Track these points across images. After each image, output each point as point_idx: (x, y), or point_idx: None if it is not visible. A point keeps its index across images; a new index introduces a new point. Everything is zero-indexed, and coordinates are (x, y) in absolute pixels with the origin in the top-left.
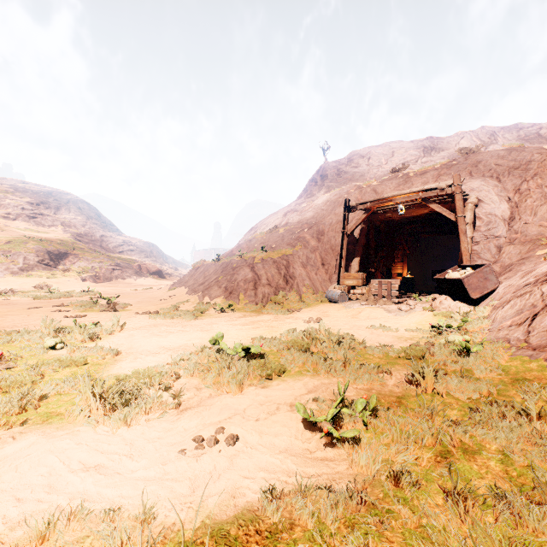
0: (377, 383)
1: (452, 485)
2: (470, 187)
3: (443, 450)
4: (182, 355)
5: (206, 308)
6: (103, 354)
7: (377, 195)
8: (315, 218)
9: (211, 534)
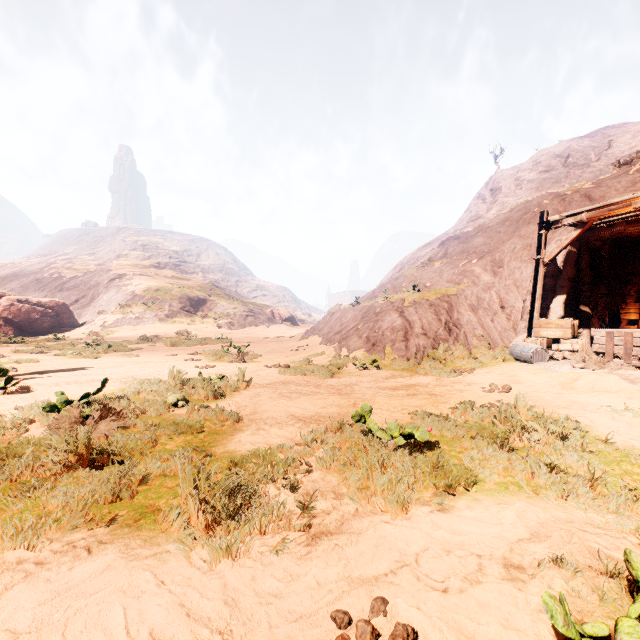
0: None
1: None
2: None
3: None
4: (315, 432)
5: (343, 362)
6: (223, 418)
7: (592, 202)
8: (488, 244)
9: None
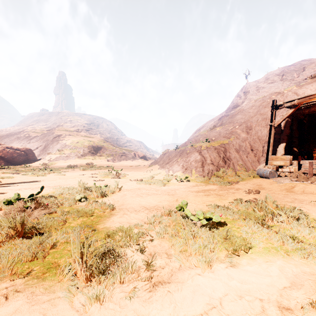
0: None
1: None
2: None
3: None
4: (155, 216)
5: (170, 178)
6: (105, 208)
7: (298, 96)
8: (244, 118)
9: None
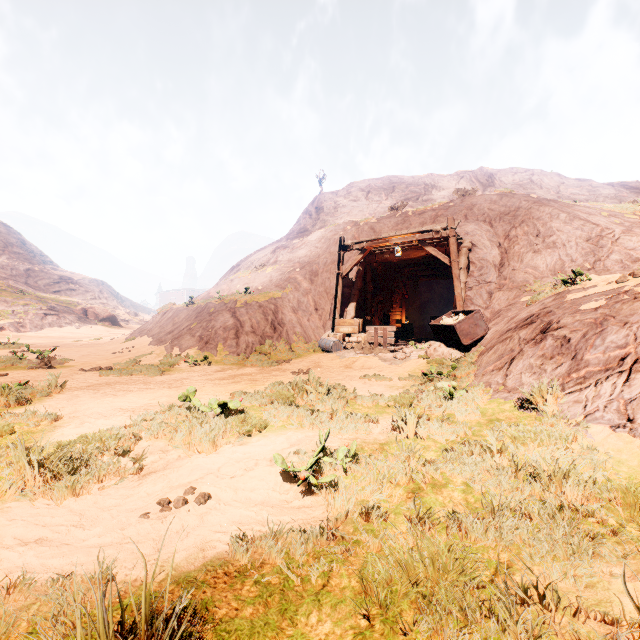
0: (362, 432)
1: (415, 513)
2: (465, 231)
3: (415, 487)
4: (144, 416)
5: (175, 361)
6: (37, 420)
7: (375, 234)
8: (308, 256)
9: (177, 582)
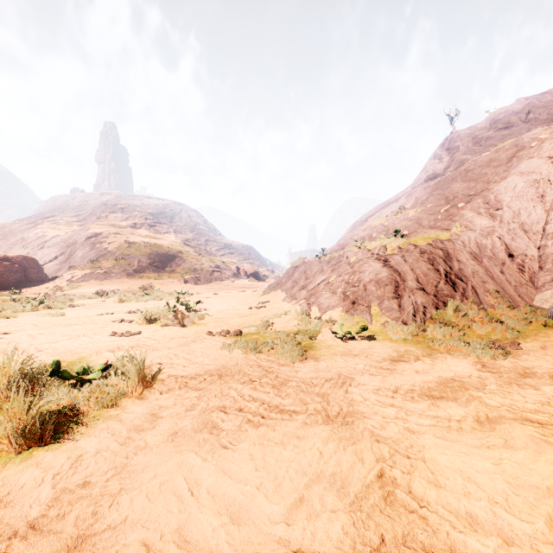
0: None
1: None
2: None
3: None
4: None
5: (316, 328)
6: None
7: None
8: (473, 187)
9: None
